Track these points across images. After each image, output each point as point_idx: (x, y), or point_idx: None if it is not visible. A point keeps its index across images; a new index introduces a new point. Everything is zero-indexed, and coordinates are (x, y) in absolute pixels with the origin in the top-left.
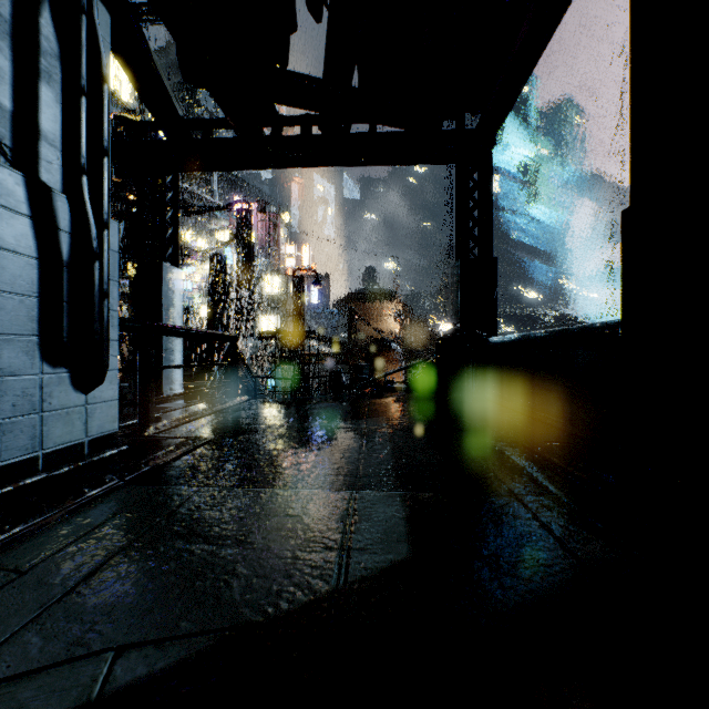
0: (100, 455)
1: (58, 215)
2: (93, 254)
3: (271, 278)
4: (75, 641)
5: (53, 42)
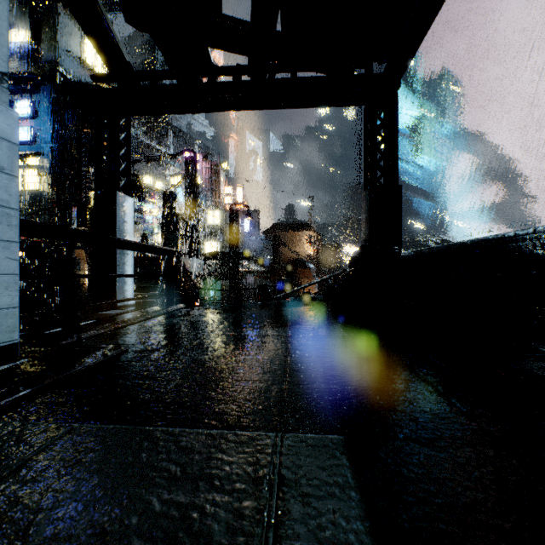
0: None
1: None
2: None
3: (213, 212)
4: None
5: None
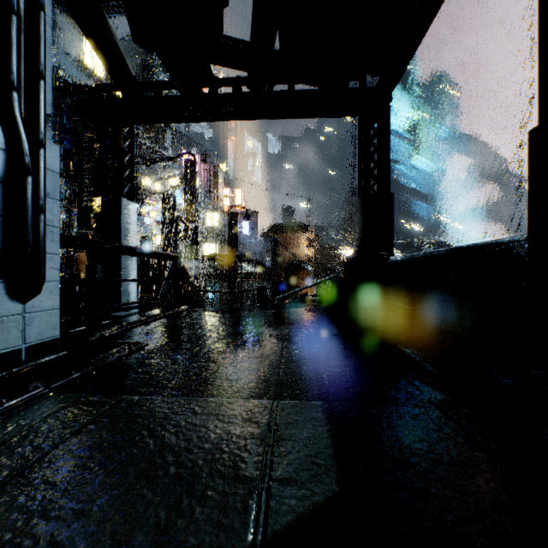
0: (37, 361)
1: None
2: (25, 169)
3: (212, 214)
4: None
5: None
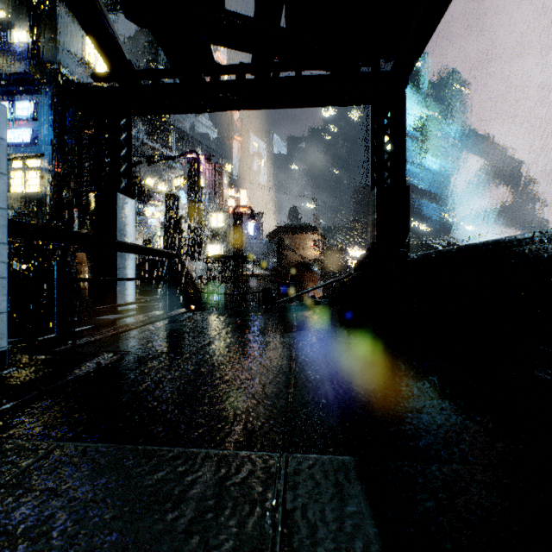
0: None
1: None
2: None
3: (217, 215)
4: None
5: None
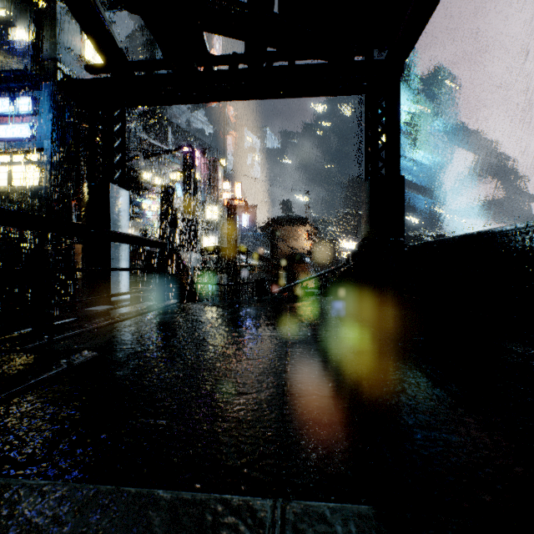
0: None
1: None
2: None
3: (212, 208)
4: None
5: None
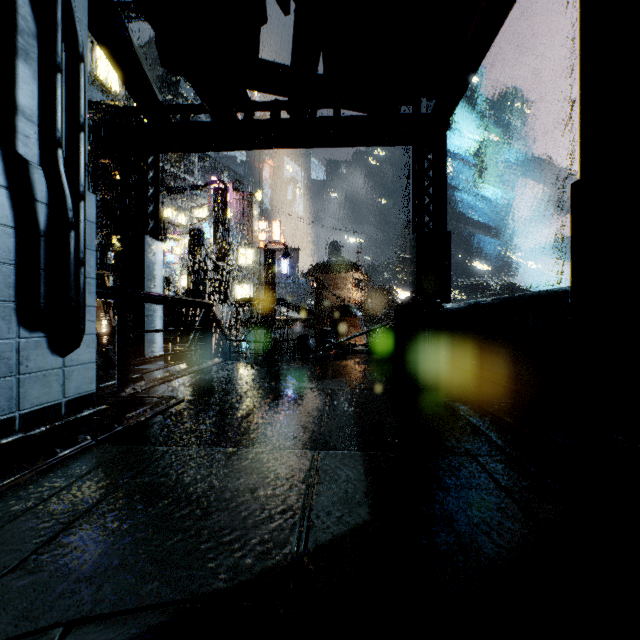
0: (76, 415)
1: (35, 187)
2: (69, 224)
3: (245, 251)
4: (24, 616)
5: (31, 22)
